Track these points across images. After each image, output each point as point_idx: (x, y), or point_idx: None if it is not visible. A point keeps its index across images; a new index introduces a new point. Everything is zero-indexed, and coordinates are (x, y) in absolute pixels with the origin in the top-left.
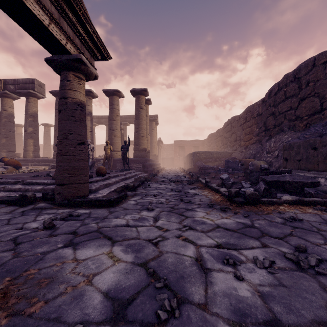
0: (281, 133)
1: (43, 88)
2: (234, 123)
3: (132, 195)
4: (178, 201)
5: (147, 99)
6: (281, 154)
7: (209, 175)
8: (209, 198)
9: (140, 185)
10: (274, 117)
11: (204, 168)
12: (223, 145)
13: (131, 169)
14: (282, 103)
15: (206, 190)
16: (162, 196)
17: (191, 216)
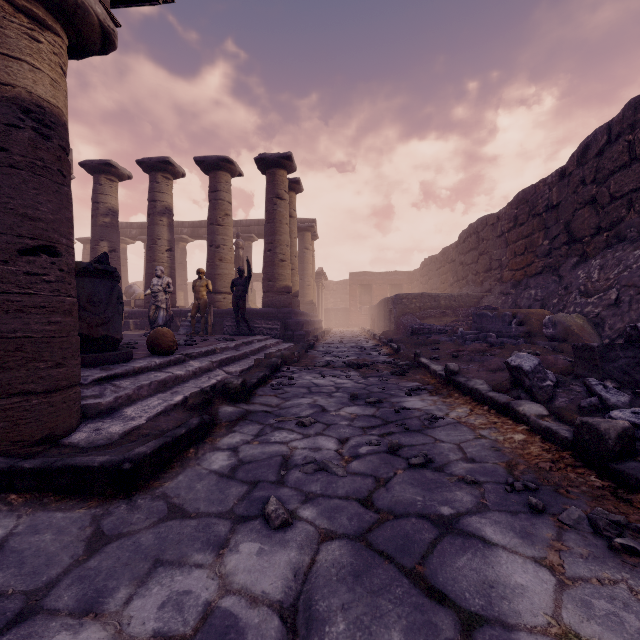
0: (620, 245)
1: (69, 157)
2: (486, 232)
3: (233, 422)
4: (381, 452)
5: (294, 179)
6: (628, 296)
7: (438, 349)
8: (489, 442)
9: (266, 378)
10: (595, 209)
11: (421, 332)
12: (457, 280)
13: (254, 334)
14: (621, 172)
15: (459, 402)
16: (325, 424)
17: (487, 607)
